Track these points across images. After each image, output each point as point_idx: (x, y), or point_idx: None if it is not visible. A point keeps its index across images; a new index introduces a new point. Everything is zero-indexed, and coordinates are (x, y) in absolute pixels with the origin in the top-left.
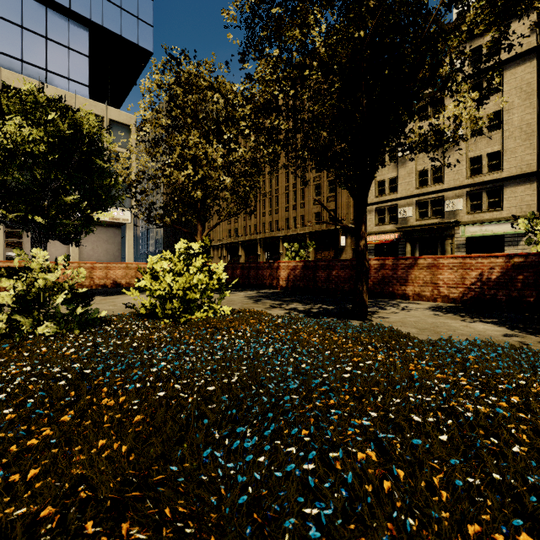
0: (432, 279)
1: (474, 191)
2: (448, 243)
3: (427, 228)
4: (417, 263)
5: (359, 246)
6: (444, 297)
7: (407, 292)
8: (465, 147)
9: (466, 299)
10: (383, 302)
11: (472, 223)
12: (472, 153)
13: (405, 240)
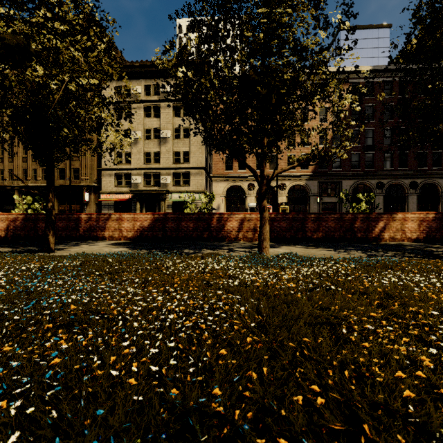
0: (119, 227)
1: (177, 172)
2: (162, 204)
3: (150, 192)
4: (111, 217)
5: (48, 206)
6: (125, 237)
7: (105, 235)
8: (172, 143)
9: (135, 238)
10: (85, 242)
11: (175, 192)
12: (176, 149)
13: (136, 199)
